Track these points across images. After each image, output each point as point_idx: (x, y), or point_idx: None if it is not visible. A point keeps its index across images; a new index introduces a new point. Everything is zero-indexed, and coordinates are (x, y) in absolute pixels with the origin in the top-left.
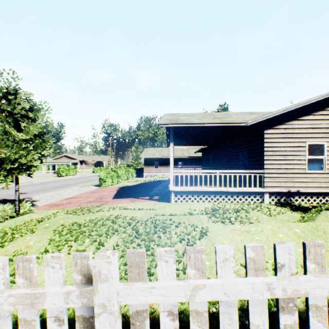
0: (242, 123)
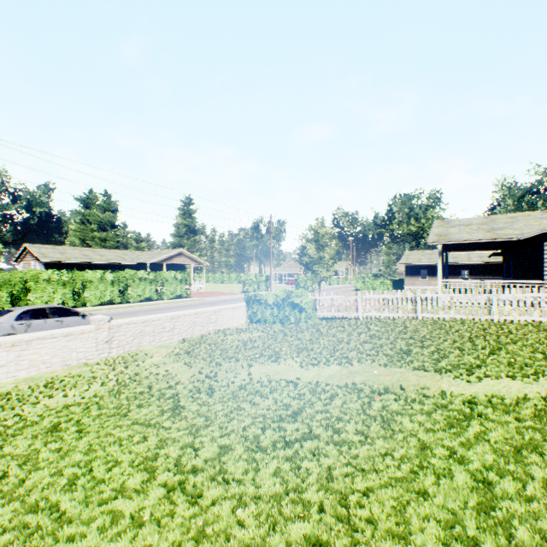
0: (513, 238)
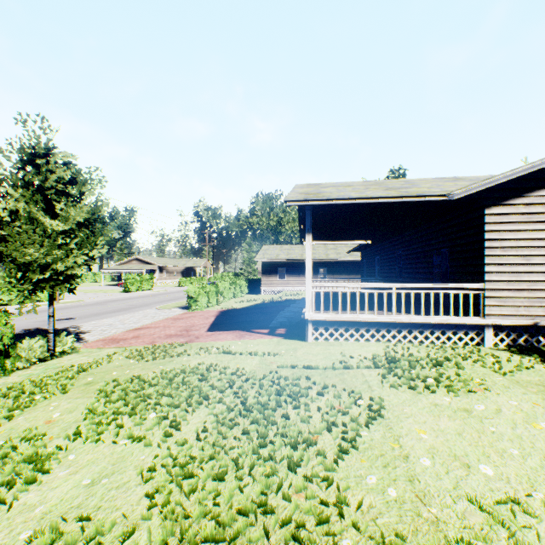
0: (442, 195)
